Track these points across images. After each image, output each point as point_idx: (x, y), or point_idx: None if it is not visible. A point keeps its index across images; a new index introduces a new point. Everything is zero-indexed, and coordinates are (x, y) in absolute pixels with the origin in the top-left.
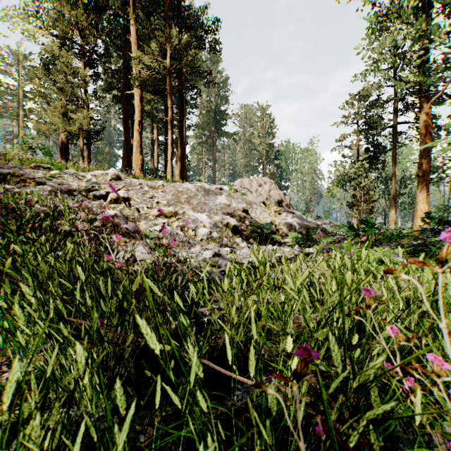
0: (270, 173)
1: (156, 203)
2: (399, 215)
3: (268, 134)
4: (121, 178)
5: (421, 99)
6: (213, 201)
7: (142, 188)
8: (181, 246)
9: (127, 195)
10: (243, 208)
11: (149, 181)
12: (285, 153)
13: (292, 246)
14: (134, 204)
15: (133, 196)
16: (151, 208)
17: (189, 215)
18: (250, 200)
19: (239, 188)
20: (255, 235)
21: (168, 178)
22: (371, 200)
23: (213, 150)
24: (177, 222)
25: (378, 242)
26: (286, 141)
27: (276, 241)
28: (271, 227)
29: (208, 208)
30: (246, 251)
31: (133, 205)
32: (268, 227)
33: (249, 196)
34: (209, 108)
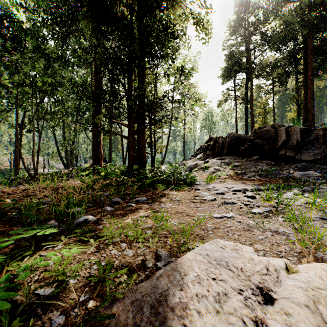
0: None
1: None
2: None
3: None
4: None
5: None
6: None
7: None
8: None
9: None
10: None
11: None
12: None
13: None
14: None
15: None
16: None
17: None
18: None
19: None
20: None
21: None
22: None
23: None
24: None
25: None
26: None
27: None
28: None
29: None
30: None
31: None
32: None
33: None
34: None
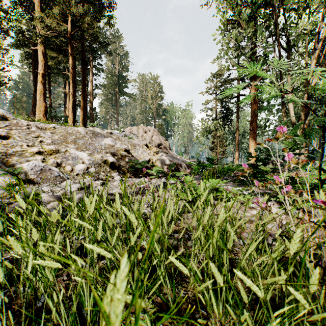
0: (159, 124)
1: (39, 142)
2: (241, 156)
3: (158, 96)
4: (8, 119)
5: (252, 79)
6: (99, 142)
7: (29, 128)
8: (51, 181)
9: (6, 133)
10: (125, 149)
11: (43, 123)
12: (170, 111)
13: (161, 178)
14: (13, 142)
15: (15, 134)
16: (31, 146)
17: (71, 153)
18: (135, 143)
19: (127, 133)
20: (132, 170)
21: (69, 123)
22: (224, 146)
23: (117, 105)
24: (53, 159)
25: (224, 174)
26: (171, 102)
27: (149, 174)
28: (146, 164)
29: (92, 148)
30: (117, 183)
31: (11, 143)
32: (143, 164)
33: (134, 140)
34: (113, 73)
